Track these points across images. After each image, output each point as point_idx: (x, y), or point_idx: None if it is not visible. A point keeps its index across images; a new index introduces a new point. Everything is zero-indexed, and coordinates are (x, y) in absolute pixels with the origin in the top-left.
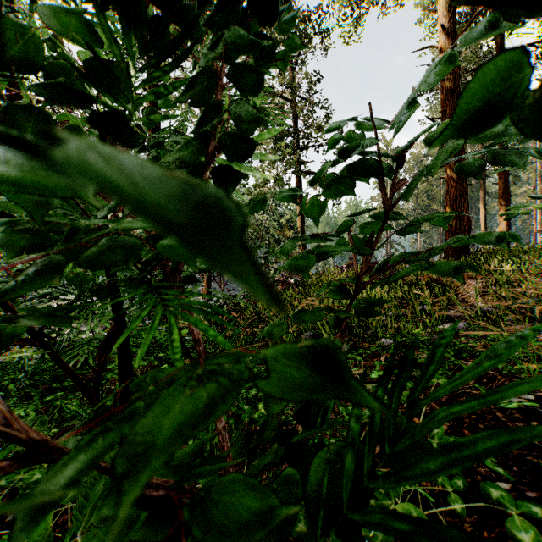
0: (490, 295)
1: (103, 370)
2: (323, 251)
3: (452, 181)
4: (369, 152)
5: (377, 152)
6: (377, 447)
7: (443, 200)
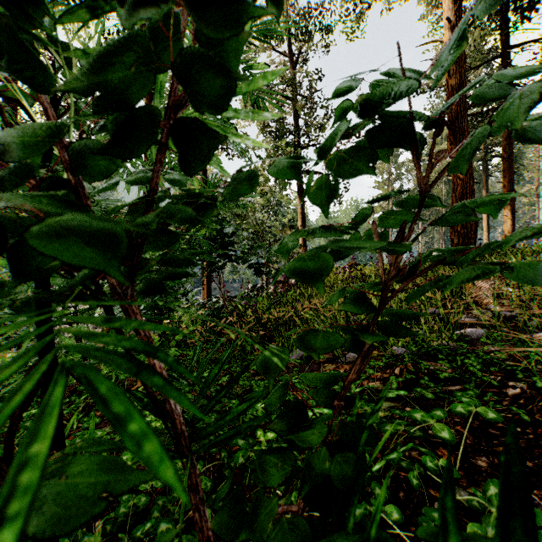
0: (504, 298)
1: None
2: (351, 249)
3: (458, 179)
4: (405, 114)
5: (417, 112)
6: (402, 491)
7: (445, 199)
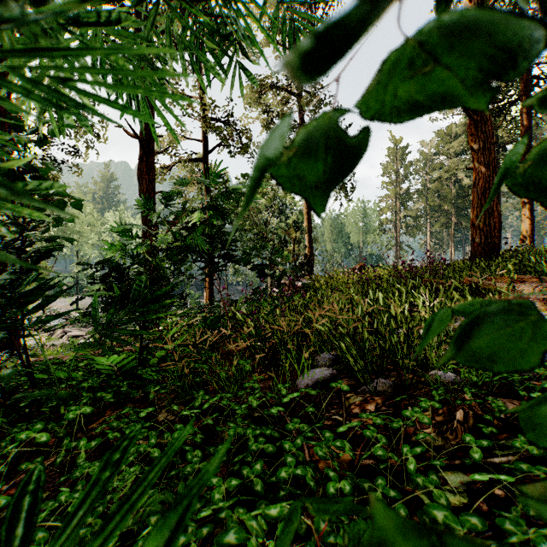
0: None
1: (39, 412)
2: None
3: (480, 172)
4: None
5: None
6: None
7: (454, 200)
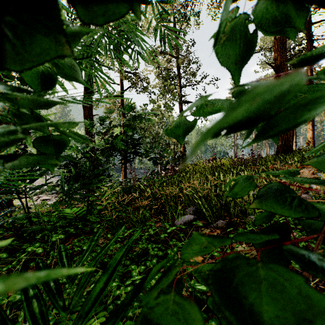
0: None
1: (34, 239)
2: None
3: None
4: None
5: None
6: None
7: None
